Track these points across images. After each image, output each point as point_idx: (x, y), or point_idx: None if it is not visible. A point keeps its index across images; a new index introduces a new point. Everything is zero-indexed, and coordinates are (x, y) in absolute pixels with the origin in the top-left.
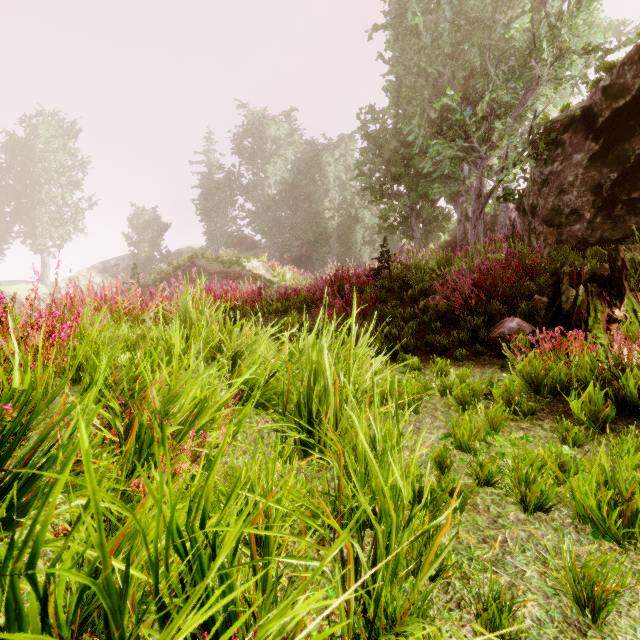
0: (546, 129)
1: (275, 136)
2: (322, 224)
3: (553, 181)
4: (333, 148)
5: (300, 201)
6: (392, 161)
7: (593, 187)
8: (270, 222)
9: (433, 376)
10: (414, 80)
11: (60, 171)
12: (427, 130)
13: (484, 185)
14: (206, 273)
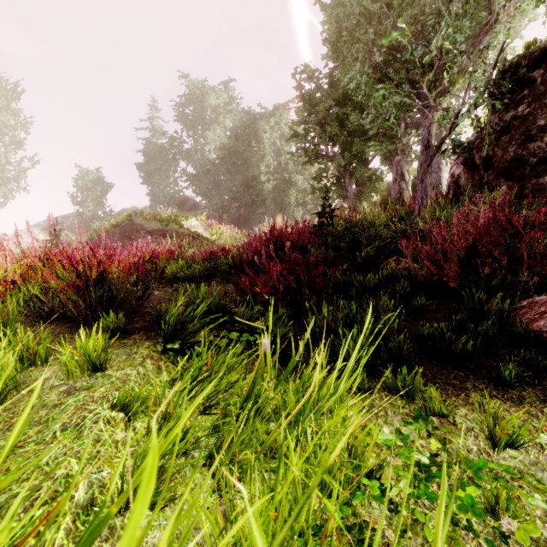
0: (508, 69)
1: (215, 105)
2: (258, 187)
3: (516, 127)
4: (268, 116)
5: (238, 166)
6: (327, 121)
7: None
8: (210, 184)
9: (487, 442)
10: (356, 23)
11: (4, 131)
12: (371, 75)
13: (432, 136)
14: (143, 231)
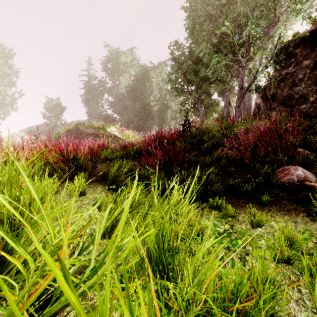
0: (284, 47)
1: (124, 62)
2: (149, 109)
3: (288, 78)
4: (155, 69)
5: (138, 96)
6: (188, 72)
7: (316, 81)
8: (122, 107)
9: (250, 226)
10: (203, 20)
11: (4, 77)
12: (211, 49)
13: (244, 82)
14: (84, 134)
